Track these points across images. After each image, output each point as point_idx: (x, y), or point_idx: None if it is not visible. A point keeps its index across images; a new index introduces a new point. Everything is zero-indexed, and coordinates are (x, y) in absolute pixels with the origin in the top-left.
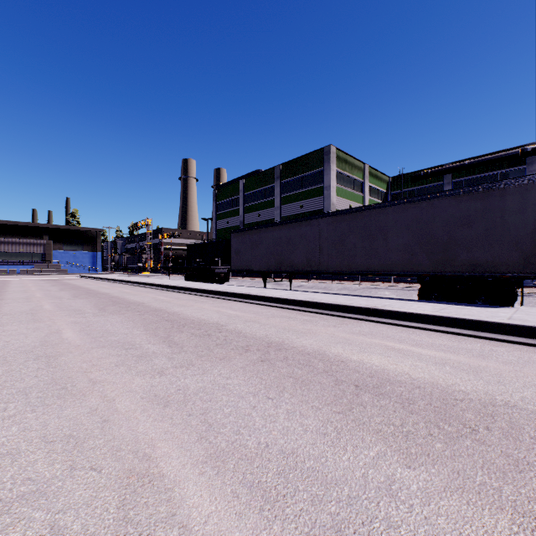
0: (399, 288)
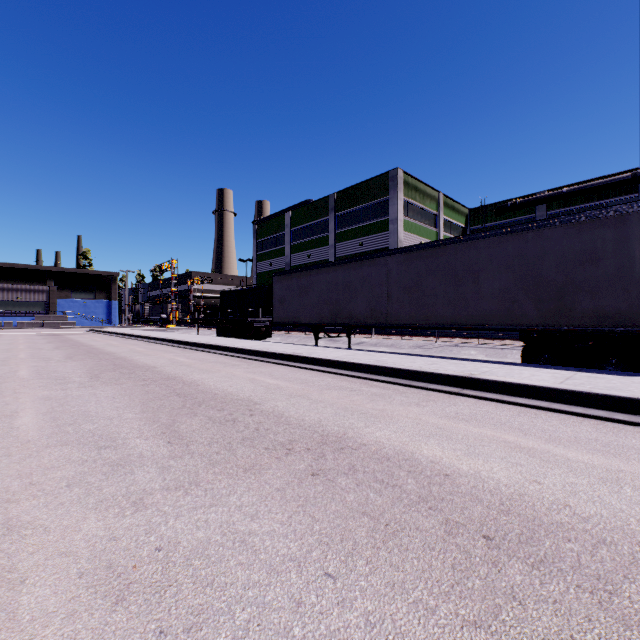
0: (488, 346)
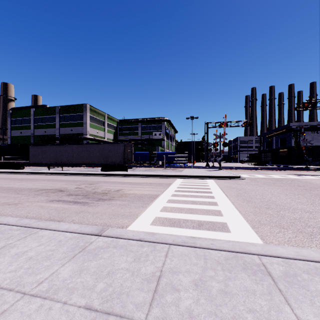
0: None
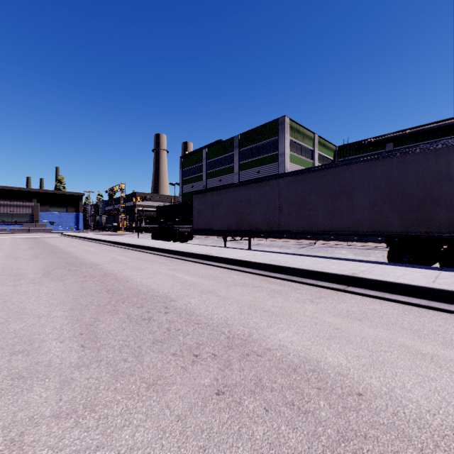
0: (355, 247)
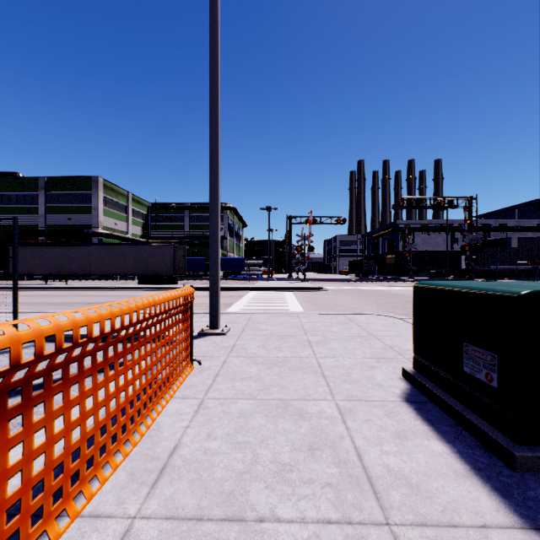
0: None
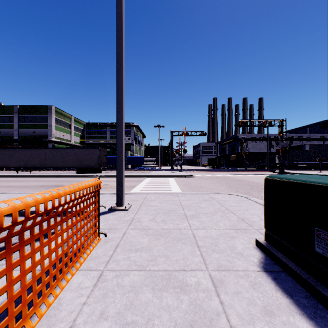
0: None
